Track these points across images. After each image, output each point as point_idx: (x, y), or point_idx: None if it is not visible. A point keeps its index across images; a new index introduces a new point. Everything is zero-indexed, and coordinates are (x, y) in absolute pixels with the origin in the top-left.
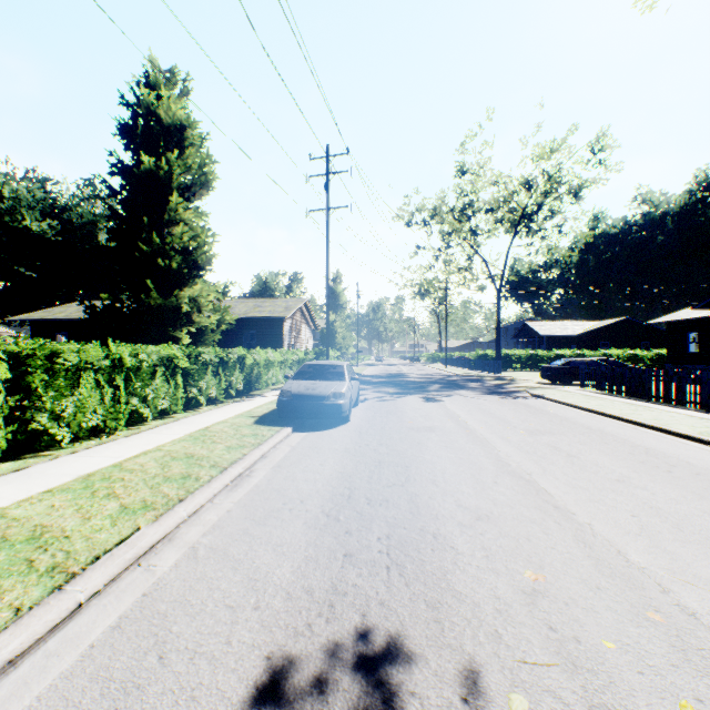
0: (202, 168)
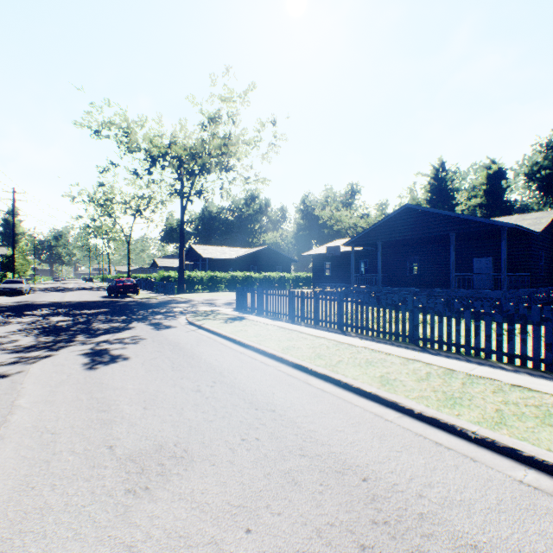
0: None
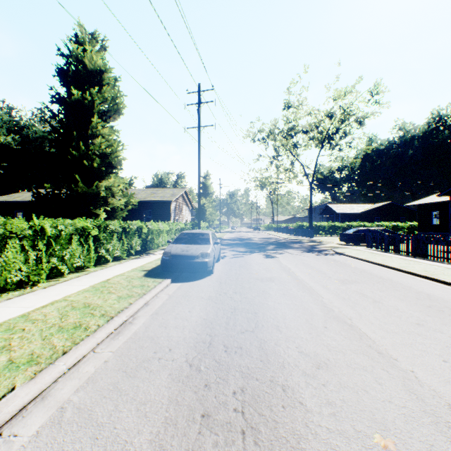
0: (115, 99)
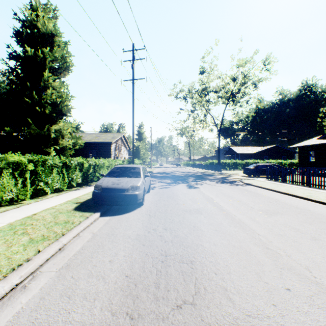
0: (64, 58)
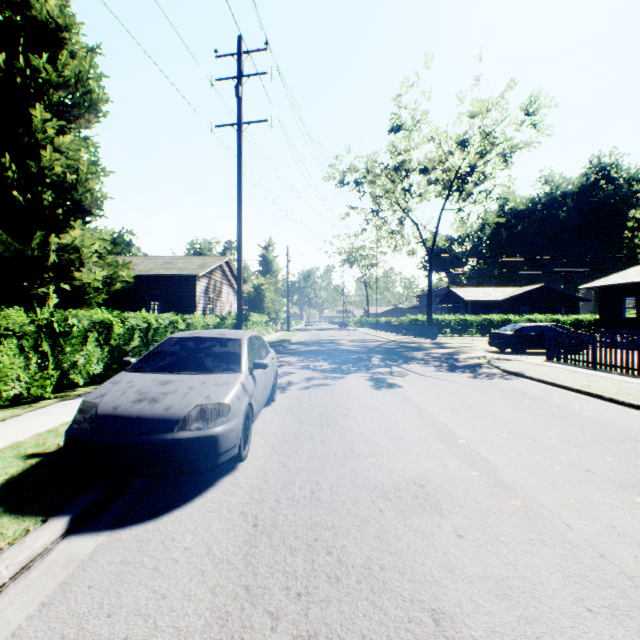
0: (84, 82)
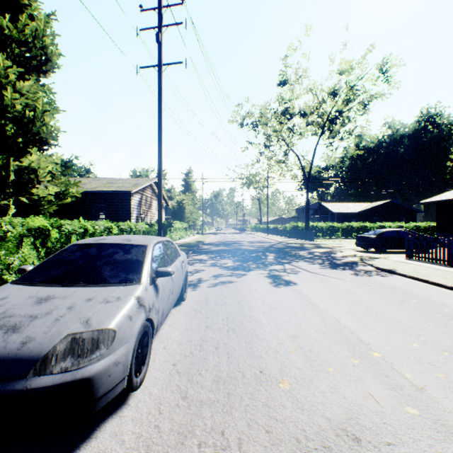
0: (40, 39)
